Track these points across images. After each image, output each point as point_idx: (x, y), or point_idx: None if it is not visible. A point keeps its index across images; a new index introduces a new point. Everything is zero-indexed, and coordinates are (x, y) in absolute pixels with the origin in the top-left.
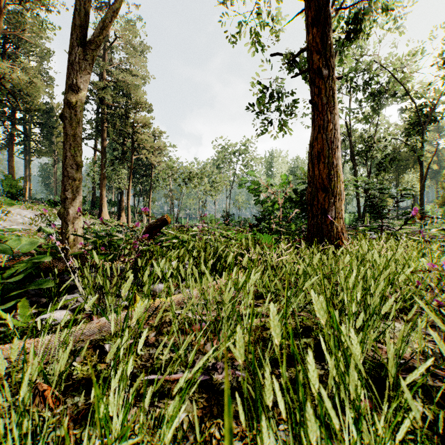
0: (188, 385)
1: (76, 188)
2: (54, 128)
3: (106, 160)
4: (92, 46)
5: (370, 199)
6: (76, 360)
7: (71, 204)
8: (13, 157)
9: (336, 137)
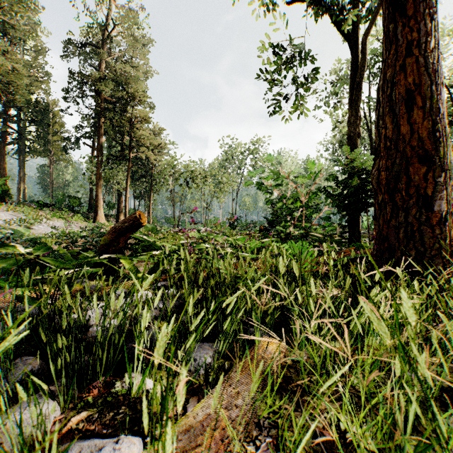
0: None
1: None
2: (49, 126)
3: (101, 158)
4: None
5: None
6: None
7: None
8: (5, 156)
9: (439, 63)
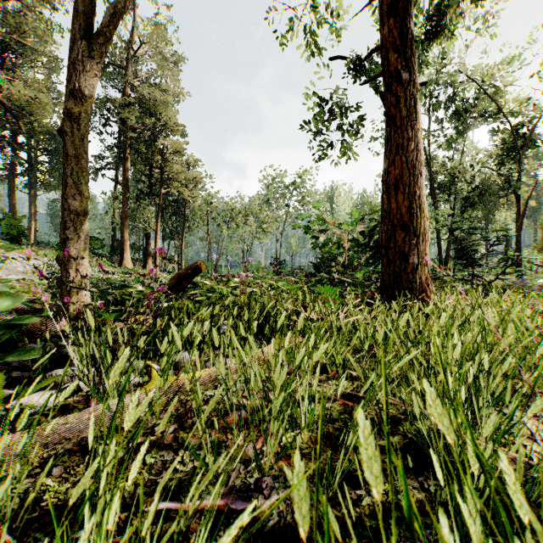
0: (217, 520)
1: (80, 225)
2: None
3: (128, 194)
4: (101, 41)
5: (457, 241)
6: (52, 473)
7: (73, 247)
8: (15, 191)
9: (418, 159)
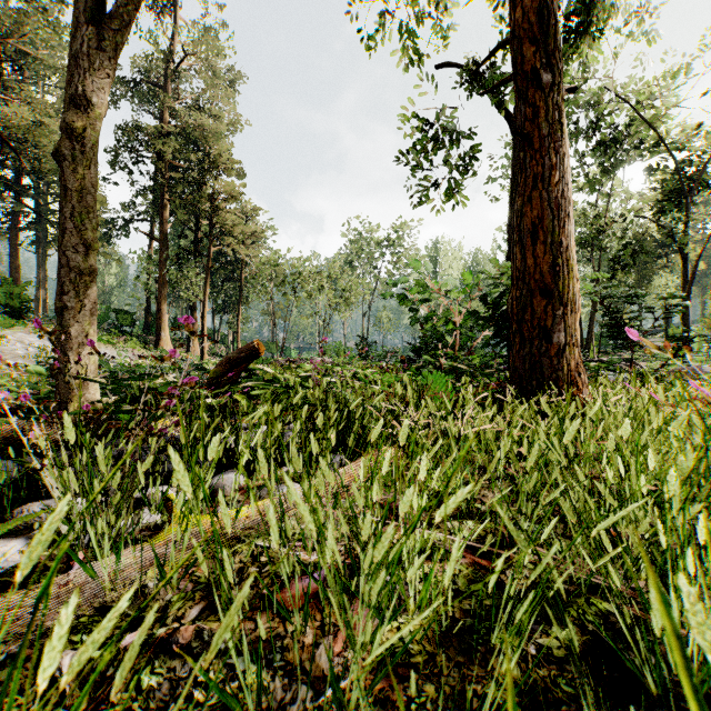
0: None
1: (84, 288)
2: None
3: (167, 253)
4: (114, 26)
5: (610, 314)
6: None
7: (74, 319)
8: (18, 249)
9: (565, 196)
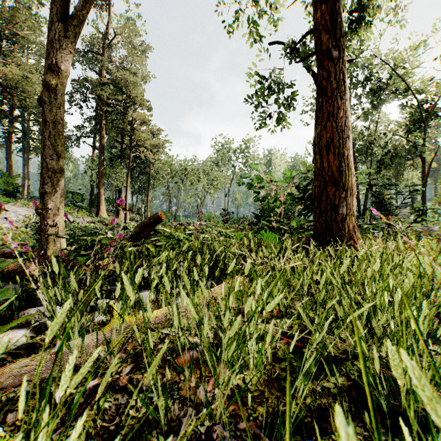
0: None
1: (56, 181)
2: None
3: (103, 157)
4: (74, 23)
5: (376, 195)
6: (7, 419)
7: (51, 199)
8: (11, 155)
9: (346, 125)
